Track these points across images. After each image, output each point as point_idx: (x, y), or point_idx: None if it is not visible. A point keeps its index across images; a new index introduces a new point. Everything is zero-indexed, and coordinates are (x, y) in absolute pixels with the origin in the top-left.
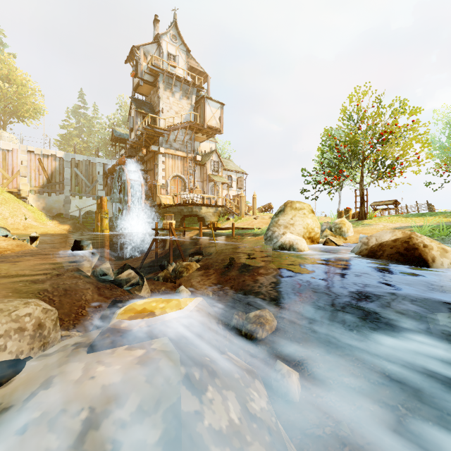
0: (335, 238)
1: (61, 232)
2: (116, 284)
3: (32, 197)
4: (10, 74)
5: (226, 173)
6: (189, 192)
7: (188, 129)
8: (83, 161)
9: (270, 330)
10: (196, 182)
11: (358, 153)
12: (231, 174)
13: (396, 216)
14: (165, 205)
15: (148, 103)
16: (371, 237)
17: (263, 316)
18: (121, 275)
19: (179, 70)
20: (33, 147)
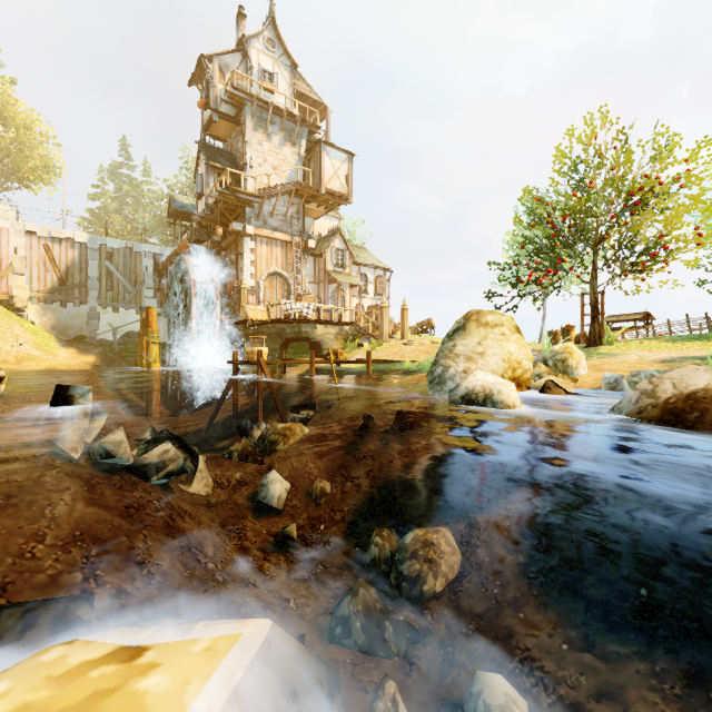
0: (560, 379)
1: (80, 368)
2: (136, 473)
3: (34, 309)
4: (6, 109)
5: (357, 270)
6: (295, 300)
7: (294, 195)
8: (120, 250)
9: (450, 574)
10: (307, 285)
11: (587, 230)
12: (365, 271)
13: (654, 340)
14: (255, 321)
15: (227, 152)
16: (661, 381)
17: (435, 544)
18: (148, 454)
19: (279, 97)
20: (35, 225)
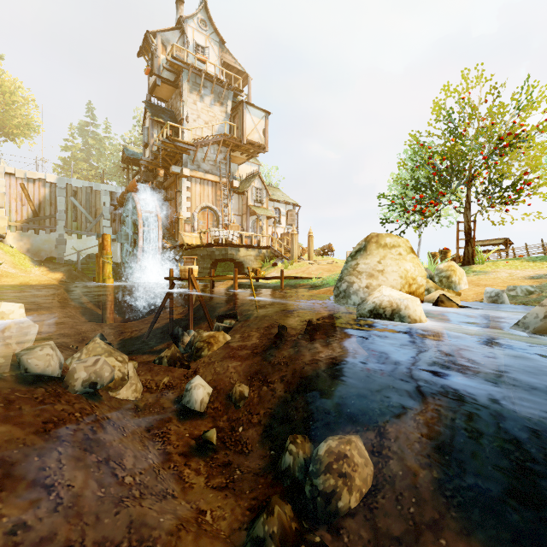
0: (449, 293)
1: (48, 283)
2: (63, 385)
3: (13, 235)
4: None
5: (272, 205)
6: (223, 228)
7: (222, 145)
8: (83, 188)
9: (364, 487)
10: (232, 216)
11: (462, 170)
12: (279, 206)
13: (516, 260)
14: (190, 245)
15: (168, 110)
16: None
17: (348, 457)
18: (76, 365)
19: (210, 66)
20: (13, 168)
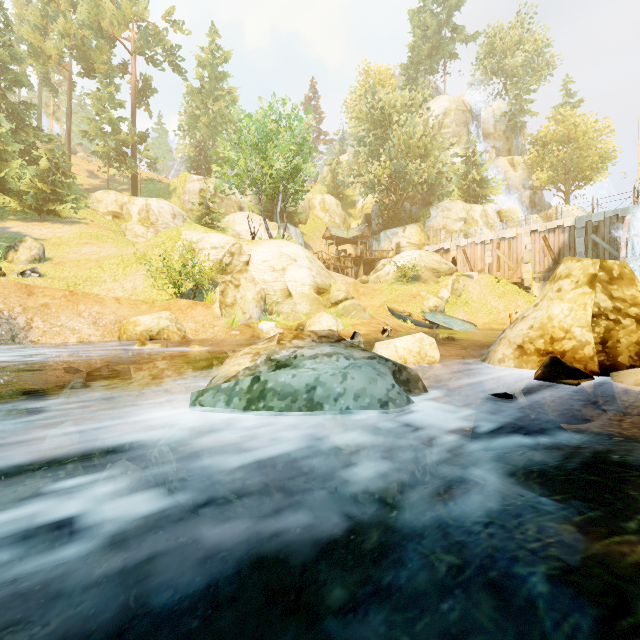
0: None
1: None
2: None
3: (536, 286)
4: (569, 130)
5: None
6: None
7: None
8: (605, 220)
9: None
10: None
11: None
12: None
13: None
14: None
15: None
16: None
17: None
18: None
19: None
20: (536, 225)
